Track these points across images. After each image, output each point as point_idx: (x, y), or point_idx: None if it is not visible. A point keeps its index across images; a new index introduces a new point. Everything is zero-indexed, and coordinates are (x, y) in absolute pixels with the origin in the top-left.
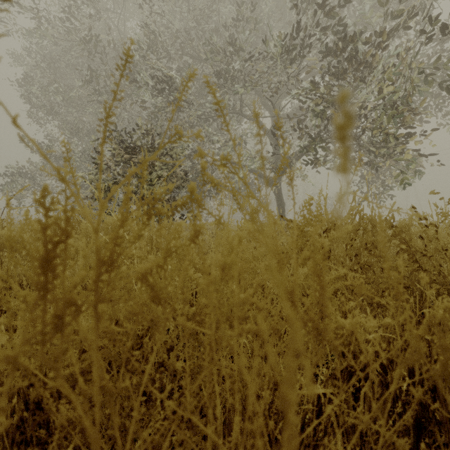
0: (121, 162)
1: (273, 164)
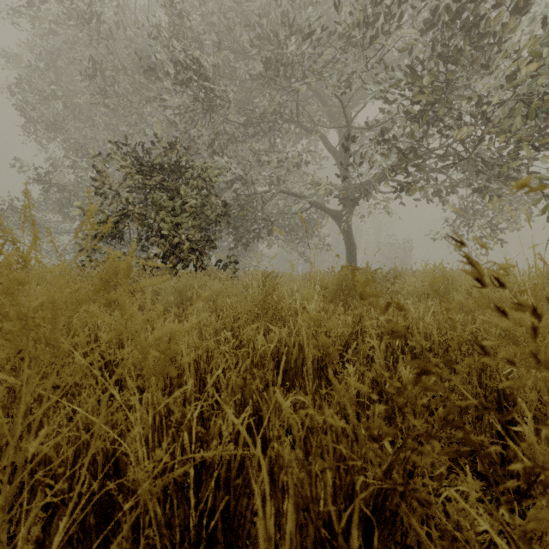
0: (135, 188)
1: (342, 192)
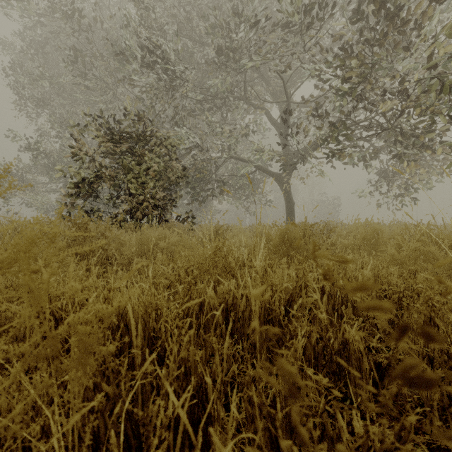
0: (108, 154)
1: (283, 157)
